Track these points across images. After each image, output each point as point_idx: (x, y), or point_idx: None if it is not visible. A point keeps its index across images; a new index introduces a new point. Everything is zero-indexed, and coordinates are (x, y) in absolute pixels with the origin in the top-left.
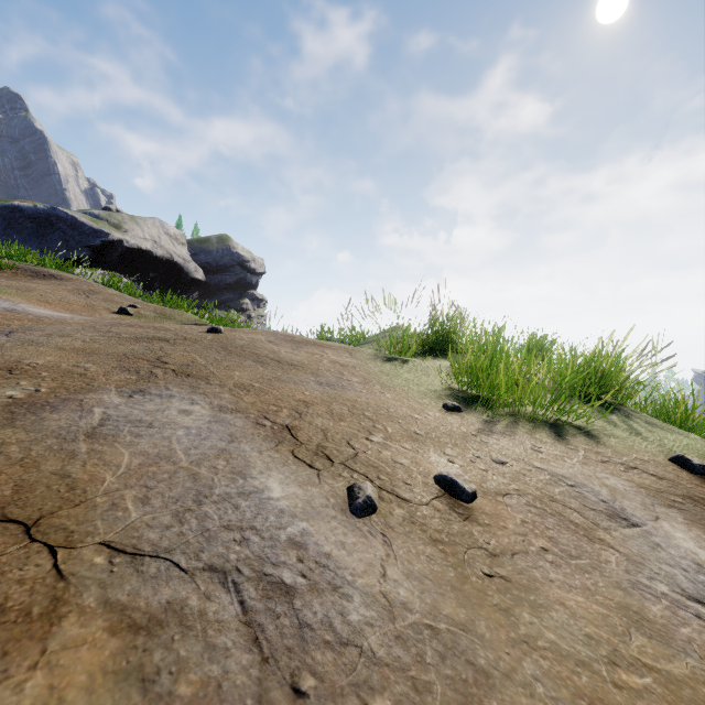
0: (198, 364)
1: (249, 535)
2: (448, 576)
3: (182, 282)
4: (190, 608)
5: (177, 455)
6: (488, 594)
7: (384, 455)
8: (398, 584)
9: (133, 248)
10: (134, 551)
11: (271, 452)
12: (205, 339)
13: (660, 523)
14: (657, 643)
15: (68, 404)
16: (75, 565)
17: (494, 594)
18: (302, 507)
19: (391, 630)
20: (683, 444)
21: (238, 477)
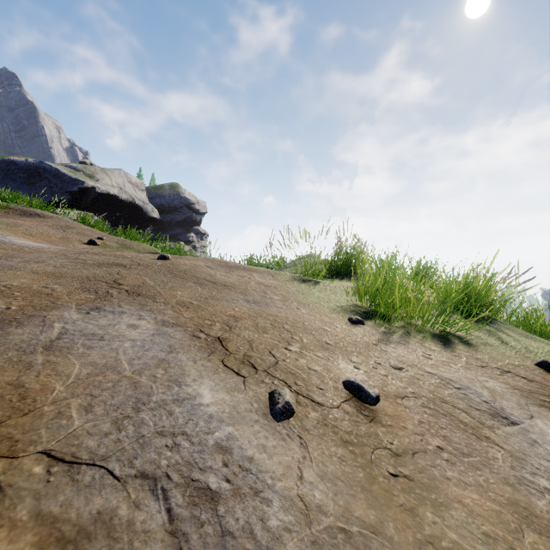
0: (148, 285)
1: (180, 441)
2: (358, 477)
3: (142, 220)
4: (119, 518)
5: (122, 365)
6: (394, 494)
7: (301, 363)
8: (313, 486)
9: (103, 193)
10: (73, 459)
11: (204, 361)
12: (155, 265)
13: (534, 421)
14: (546, 539)
15: (33, 320)
16: (14, 476)
17: (399, 494)
18: (229, 412)
19: (308, 535)
20: (545, 351)
21: (174, 385)
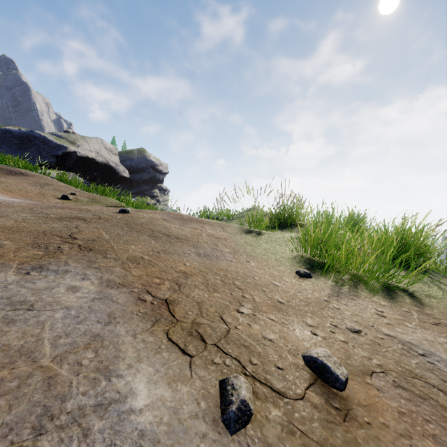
0: (103, 239)
1: None
2: None
3: (115, 178)
4: None
5: (43, 347)
6: None
7: (254, 330)
8: None
9: (83, 157)
10: None
11: (146, 334)
12: (115, 218)
13: None
14: None
15: None
16: None
17: None
18: (167, 421)
19: None
20: None
21: (102, 376)
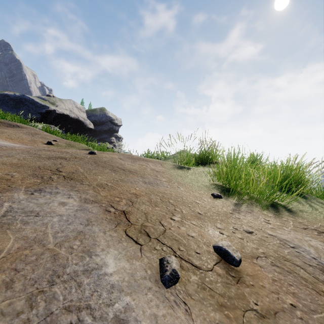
0: (79, 172)
1: (84, 316)
2: None
3: (83, 129)
4: None
5: (48, 238)
6: None
7: (182, 230)
8: None
9: (60, 113)
10: None
11: (112, 232)
12: (86, 158)
13: None
14: None
15: None
16: None
17: None
18: (127, 280)
19: None
20: None
21: (86, 255)
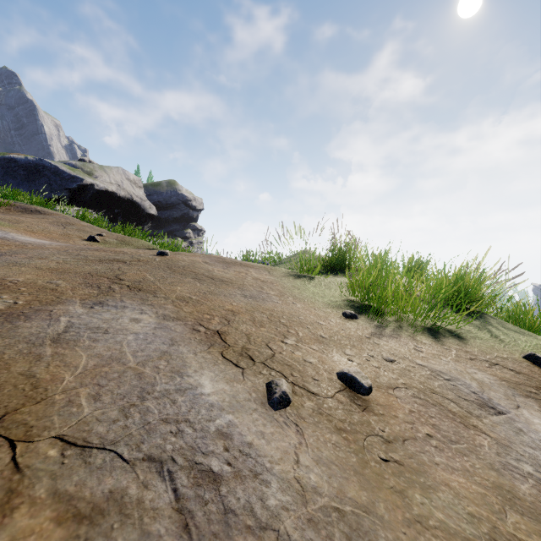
0: (148, 280)
1: (183, 427)
2: (351, 461)
3: (139, 216)
4: (129, 497)
5: (127, 357)
6: (385, 477)
7: (296, 355)
8: (309, 470)
9: (102, 190)
10: (84, 443)
11: (204, 353)
12: (154, 261)
13: (520, 411)
14: (528, 520)
15: (40, 314)
16: (31, 458)
17: (390, 477)
18: (229, 401)
19: (304, 513)
20: (533, 344)
21: (176, 375)
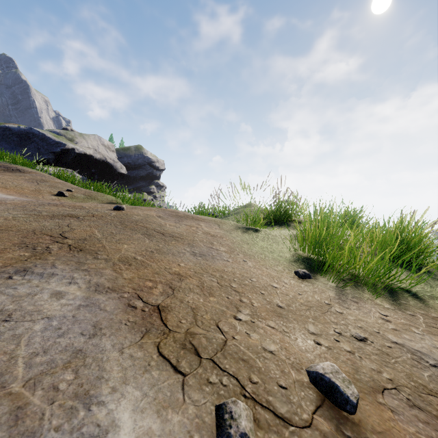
0: (94, 238)
1: None
2: None
3: (112, 175)
4: None
5: (15, 368)
6: None
7: (253, 340)
8: None
9: (81, 153)
10: None
11: (134, 348)
12: (109, 216)
13: None
14: None
15: None
16: None
17: None
18: None
19: None
20: None
21: (80, 404)
